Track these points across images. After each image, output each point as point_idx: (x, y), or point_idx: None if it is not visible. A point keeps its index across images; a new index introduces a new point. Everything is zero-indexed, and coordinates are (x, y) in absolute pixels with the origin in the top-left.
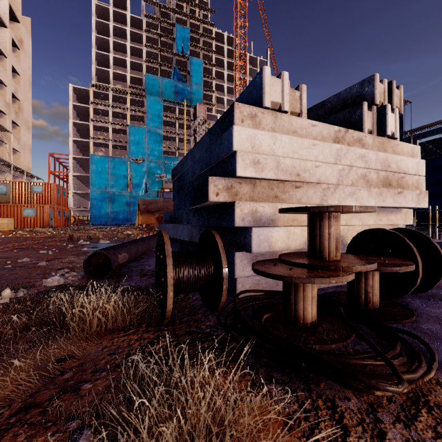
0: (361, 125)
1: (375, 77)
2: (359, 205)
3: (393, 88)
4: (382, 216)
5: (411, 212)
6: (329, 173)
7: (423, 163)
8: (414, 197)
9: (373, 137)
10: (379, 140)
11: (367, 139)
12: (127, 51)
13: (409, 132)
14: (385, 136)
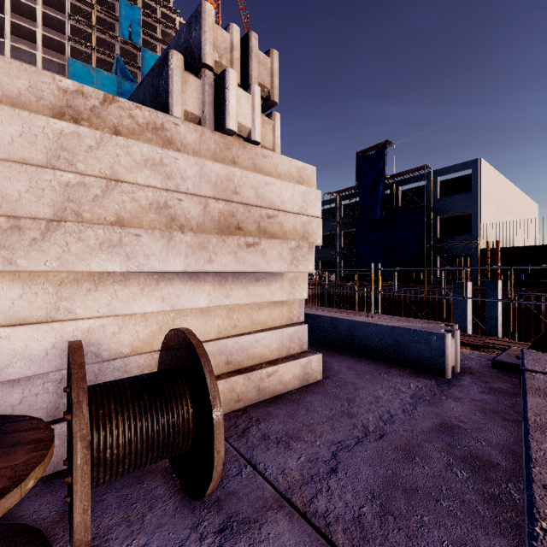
0: (167, 99)
1: (202, 8)
2: (136, 270)
3: (251, 46)
4: (232, 289)
5: (306, 278)
6: (21, 188)
7: (316, 195)
8: (286, 254)
9: (201, 129)
10: (218, 139)
11: (182, 132)
12: (37, 18)
13: (392, 177)
14: (230, 133)
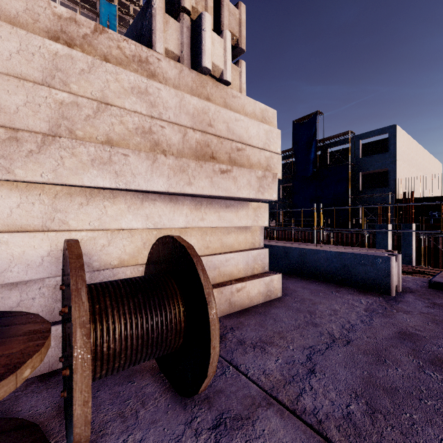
0: (151, 36)
1: None
2: (124, 187)
3: None
4: (206, 212)
5: (267, 208)
6: (18, 101)
7: (277, 133)
8: (254, 182)
9: (180, 67)
10: (194, 77)
11: (164, 67)
12: None
13: (322, 141)
14: (205, 71)
